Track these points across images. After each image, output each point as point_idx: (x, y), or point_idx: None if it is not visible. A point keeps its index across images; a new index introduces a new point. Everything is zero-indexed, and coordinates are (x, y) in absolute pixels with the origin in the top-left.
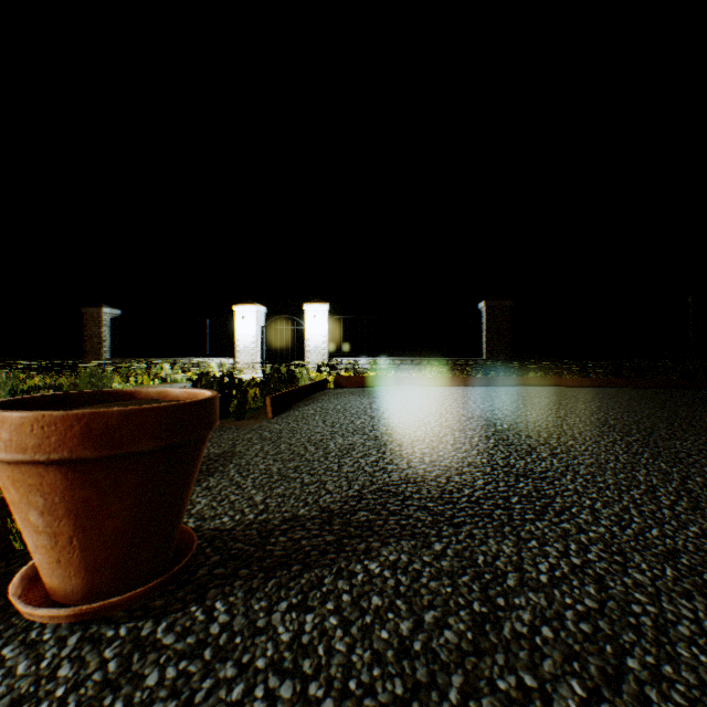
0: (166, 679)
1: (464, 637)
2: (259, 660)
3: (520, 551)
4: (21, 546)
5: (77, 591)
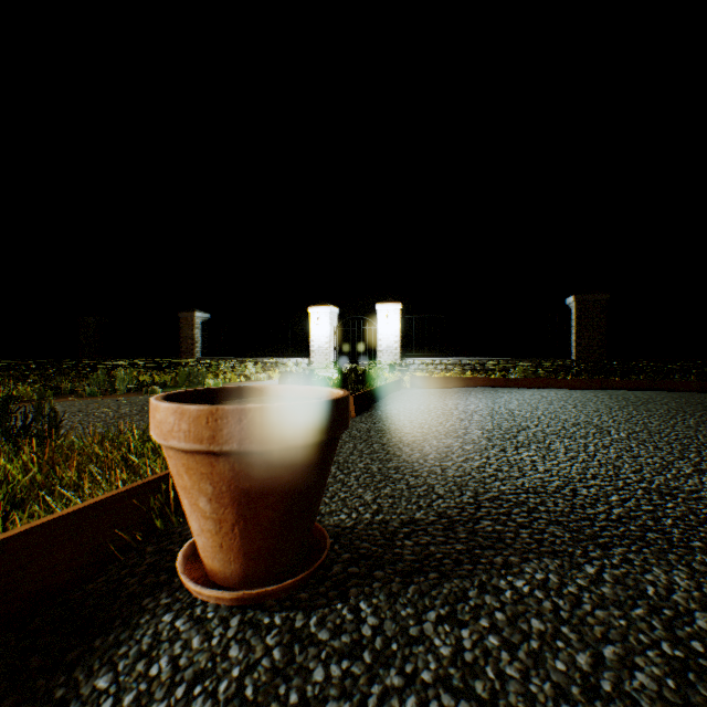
0: (332, 677)
1: (664, 685)
2: (423, 672)
3: (700, 586)
4: (165, 525)
5: (235, 576)
